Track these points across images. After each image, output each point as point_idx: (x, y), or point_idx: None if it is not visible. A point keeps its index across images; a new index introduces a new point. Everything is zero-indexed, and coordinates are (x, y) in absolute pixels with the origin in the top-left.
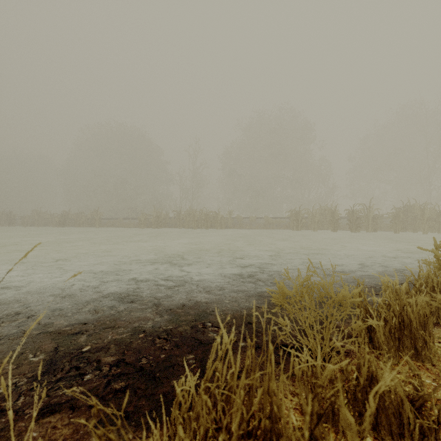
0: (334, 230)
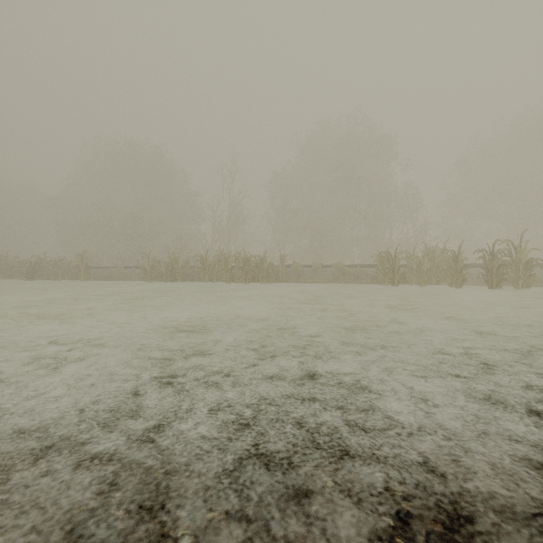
0: (457, 285)
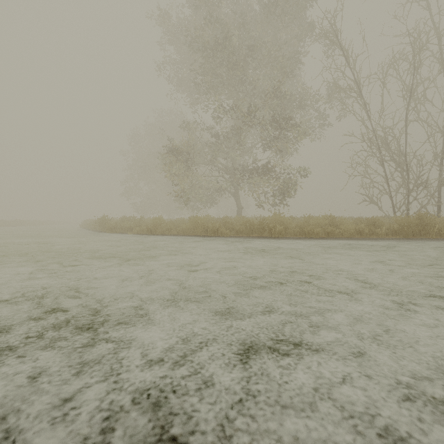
0: None
